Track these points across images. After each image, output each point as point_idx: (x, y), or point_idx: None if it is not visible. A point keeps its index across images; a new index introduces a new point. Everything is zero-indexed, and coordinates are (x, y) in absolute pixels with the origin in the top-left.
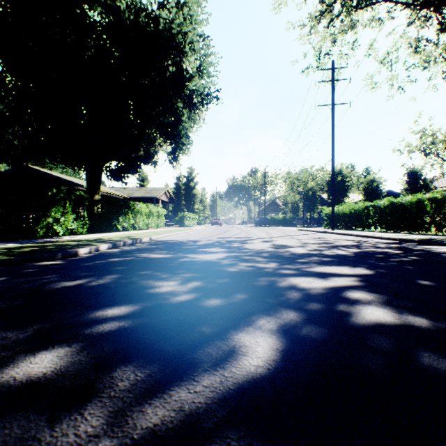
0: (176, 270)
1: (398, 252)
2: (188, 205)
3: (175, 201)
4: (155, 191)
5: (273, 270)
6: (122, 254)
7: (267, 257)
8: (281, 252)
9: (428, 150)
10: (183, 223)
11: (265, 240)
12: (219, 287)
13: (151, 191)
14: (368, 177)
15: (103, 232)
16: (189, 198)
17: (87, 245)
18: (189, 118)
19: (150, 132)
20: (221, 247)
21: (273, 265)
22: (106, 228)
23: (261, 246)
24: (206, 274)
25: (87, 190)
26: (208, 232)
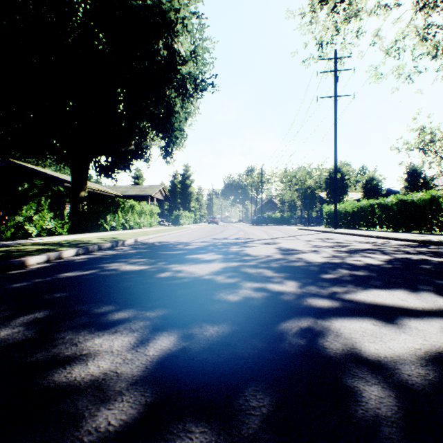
0: (143, 301)
1: (442, 260)
2: (184, 204)
3: (170, 199)
4: (149, 189)
5: (297, 300)
6: (88, 263)
7: (278, 270)
8: (294, 261)
9: (426, 148)
10: (179, 222)
11: (267, 241)
12: (208, 358)
13: (146, 189)
14: (368, 175)
15: (89, 232)
16: (185, 196)
17: (47, 251)
18: (183, 108)
19: (141, 125)
20: (216, 253)
21: (292, 287)
22: (92, 228)
23: (265, 250)
24: (189, 312)
25: (72, 186)
26: (203, 232)
